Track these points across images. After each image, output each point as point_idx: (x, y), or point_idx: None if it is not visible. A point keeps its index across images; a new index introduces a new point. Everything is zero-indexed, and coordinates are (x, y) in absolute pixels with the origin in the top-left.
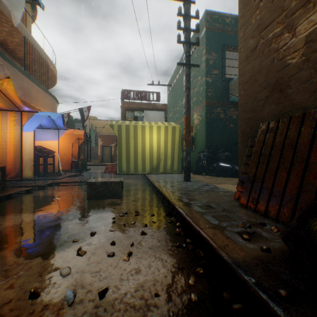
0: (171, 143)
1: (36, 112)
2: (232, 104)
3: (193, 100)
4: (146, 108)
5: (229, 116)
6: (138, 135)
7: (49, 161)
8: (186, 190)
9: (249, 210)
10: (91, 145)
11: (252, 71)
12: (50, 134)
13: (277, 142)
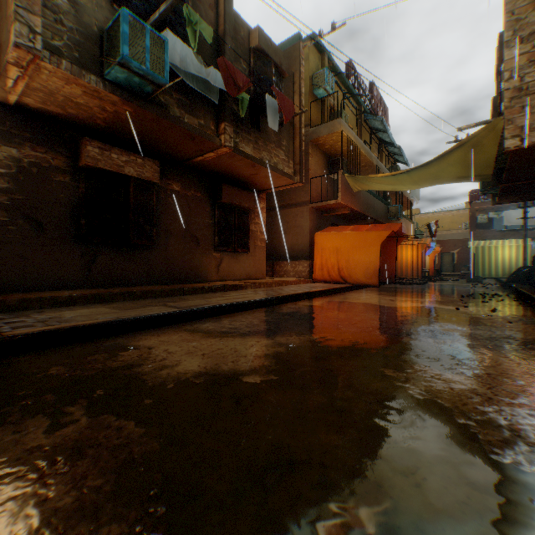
0: (521, 257)
1: (431, 247)
2: None
3: None
4: (506, 206)
5: None
6: (490, 253)
7: None
8: None
9: None
10: None
11: None
12: None
13: None
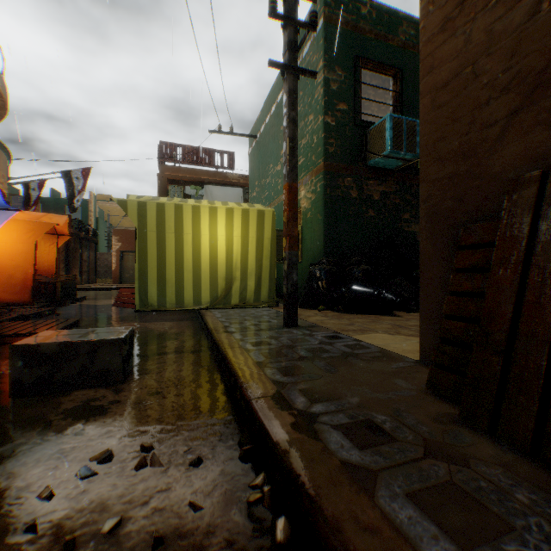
0: (256, 244)
1: None
2: (371, 172)
3: (299, 163)
4: (208, 180)
5: (366, 195)
6: (185, 227)
7: None
8: (295, 358)
9: (502, 442)
10: (100, 251)
11: (464, 52)
12: None
13: None
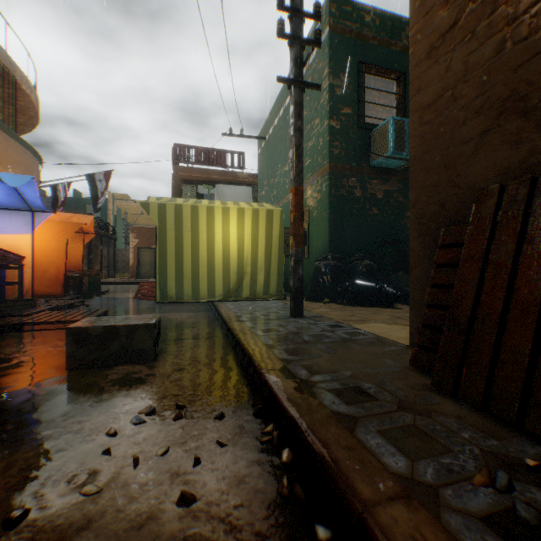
0: (265, 242)
1: None
2: (375, 171)
3: (306, 164)
4: (219, 179)
5: (370, 194)
6: (200, 226)
7: (11, 277)
8: (299, 342)
9: (462, 403)
10: (118, 247)
11: (446, 78)
12: (15, 222)
13: (534, 231)
